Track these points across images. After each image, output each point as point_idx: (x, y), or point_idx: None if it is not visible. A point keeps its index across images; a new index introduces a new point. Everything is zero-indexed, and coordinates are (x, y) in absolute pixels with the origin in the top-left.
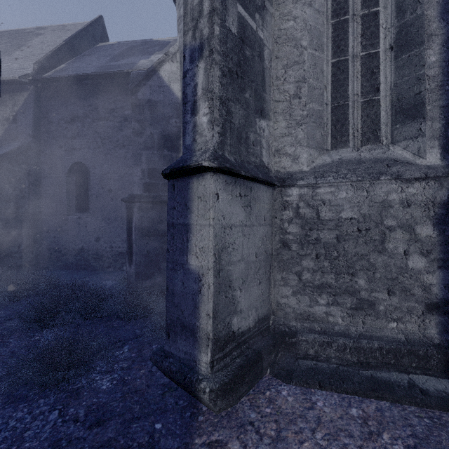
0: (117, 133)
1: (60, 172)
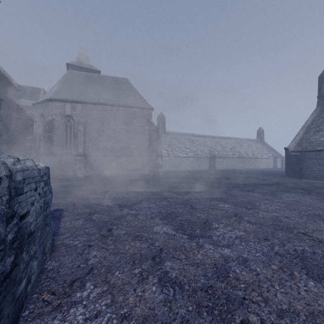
0: None
1: None
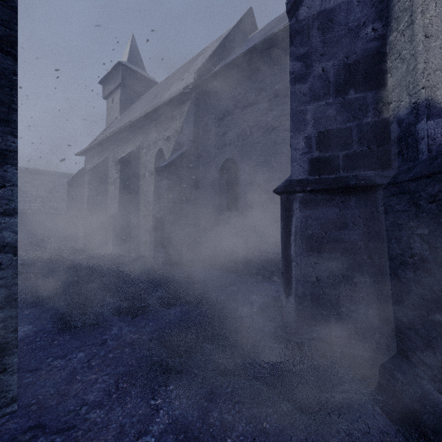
0: (266, 116)
1: (213, 171)
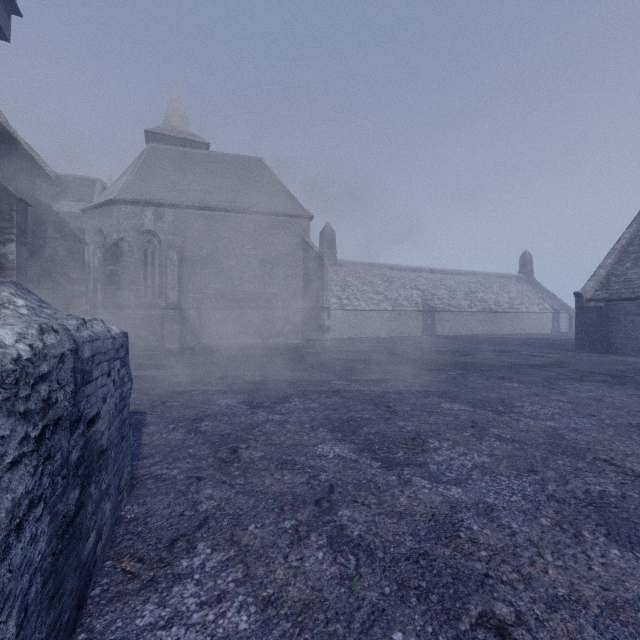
0: None
1: None
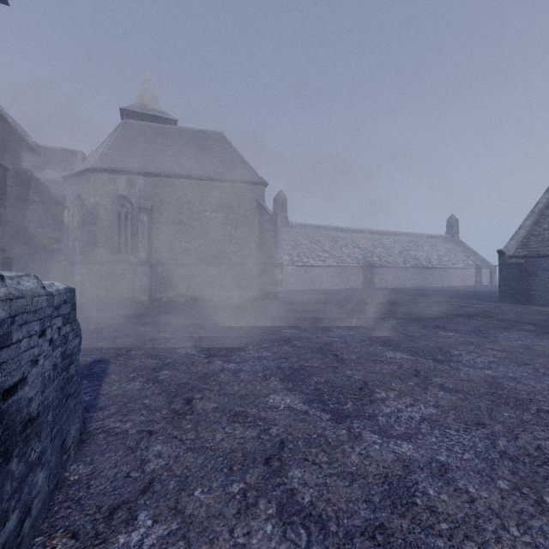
0: None
1: None
